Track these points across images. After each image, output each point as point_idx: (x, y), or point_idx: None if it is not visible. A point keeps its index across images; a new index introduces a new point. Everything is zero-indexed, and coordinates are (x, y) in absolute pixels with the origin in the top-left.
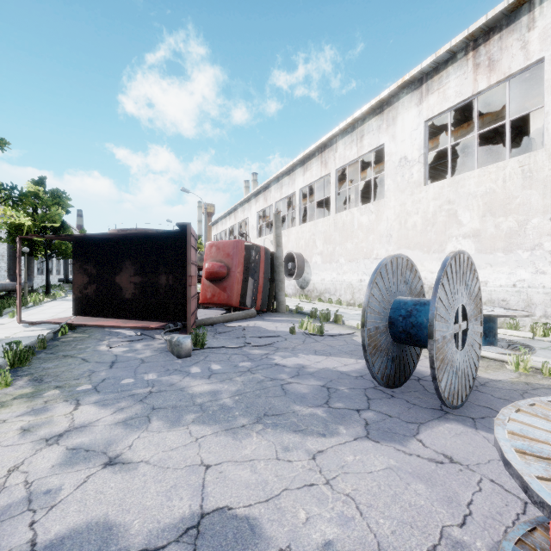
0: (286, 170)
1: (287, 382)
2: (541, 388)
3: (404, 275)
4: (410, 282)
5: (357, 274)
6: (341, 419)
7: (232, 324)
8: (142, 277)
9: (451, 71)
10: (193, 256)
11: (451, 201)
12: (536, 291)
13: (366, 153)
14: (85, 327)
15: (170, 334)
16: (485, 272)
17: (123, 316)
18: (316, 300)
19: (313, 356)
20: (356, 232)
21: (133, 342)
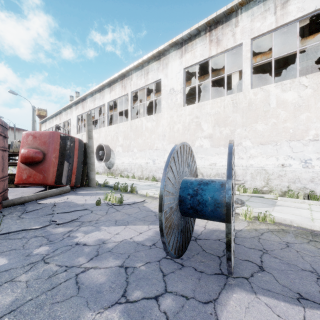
0: (98, 89)
1: (84, 269)
2: (264, 233)
3: (187, 159)
4: (190, 165)
5: (145, 159)
6: None
7: (45, 200)
8: None
9: (198, 42)
10: None
11: (198, 116)
12: (239, 168)
13: (150, 83)
14: None
15: None
16: (215, 158)
17: None
18: (118, 176)
19: (114, 228)
20: (144, 133)
21: None
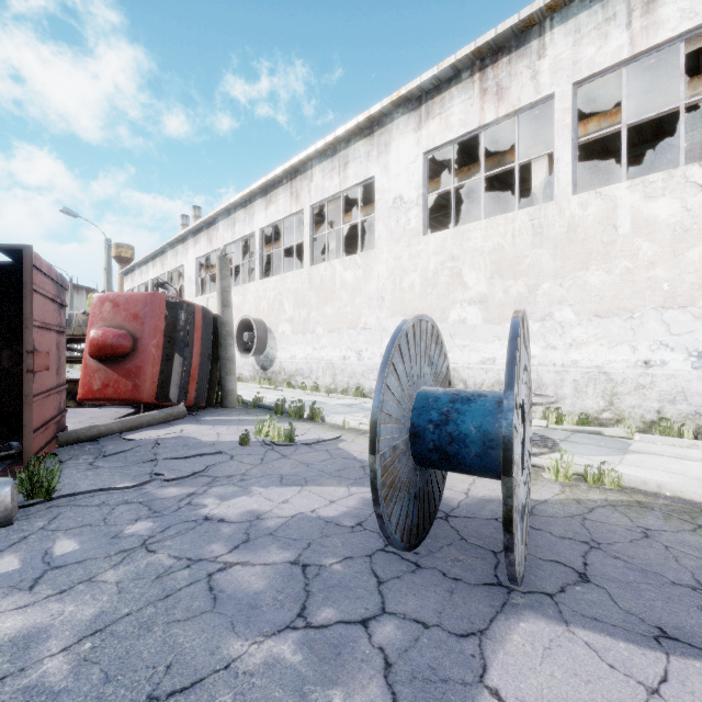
0: (240, 200)
1: (223, 566)
2: (597, 508)
3: (428, 350)
4: (435, 362)
5: (340, 349)
6: (334, 664)
7: (139, 434)
8: None
9: (455, 94)
10: (48, 315)
11: (455, 257)
12: (547, 369)
13: (351, 187)
14: None
15: None
16: (494, 347)
17: None
18: (284, 386)
19: (278, 490)
20: (339, 293)
21: None
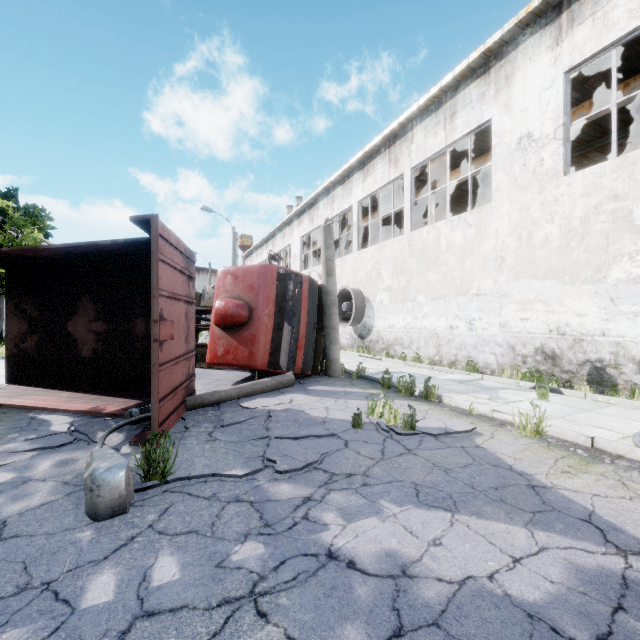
0: (339, 178)
1: None
2: None
3: None
4: None
5: (446, 318)
6: None
7: (253, 401)
8: (107, 323)
9: None
10: (177, 286)
11: (620, 195)
12: None
13: (459, 138)
14: (1, 408)
15: (131, 429)
16: None
17: (79, 386)
18: (382, 355)
19: (418, 514)
20: (444, 257)
21: (45, 451)
